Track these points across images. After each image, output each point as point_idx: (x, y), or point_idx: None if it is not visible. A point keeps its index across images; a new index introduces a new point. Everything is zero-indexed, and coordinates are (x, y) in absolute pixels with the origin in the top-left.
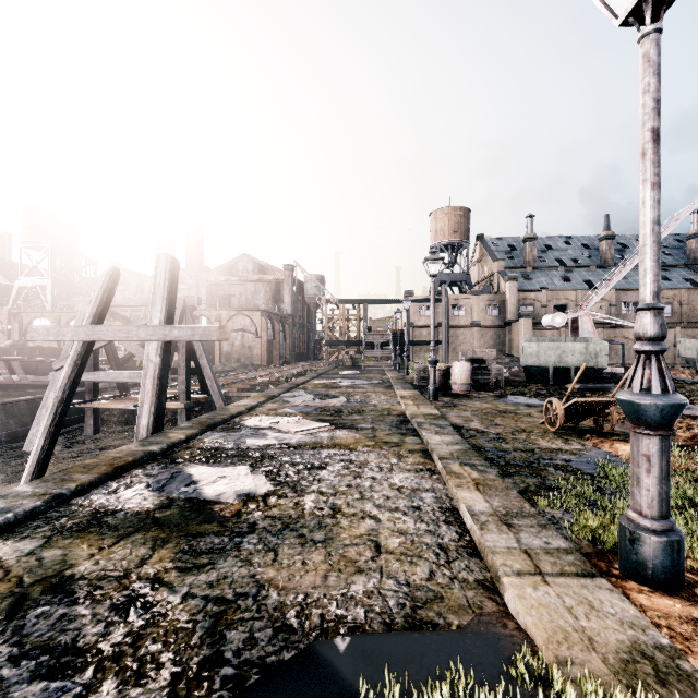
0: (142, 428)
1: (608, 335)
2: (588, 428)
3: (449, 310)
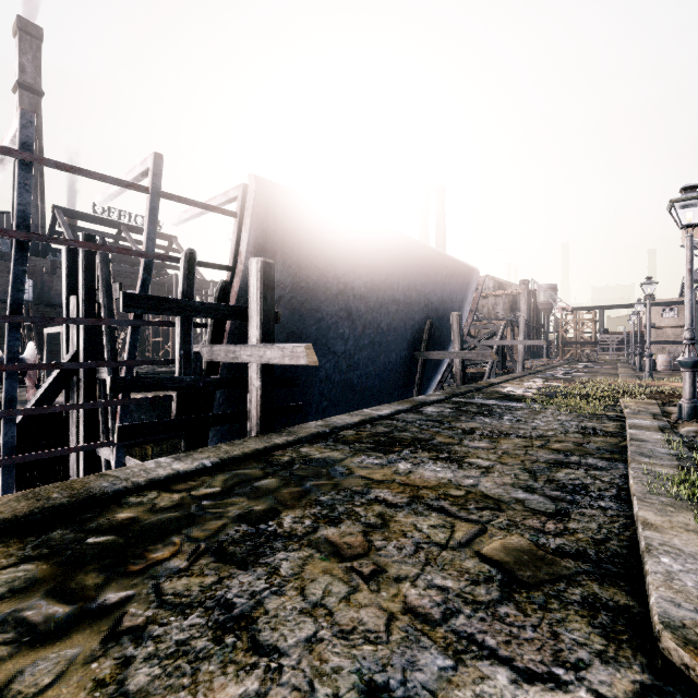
0: (519, 369)
1: None
2: None
3: None
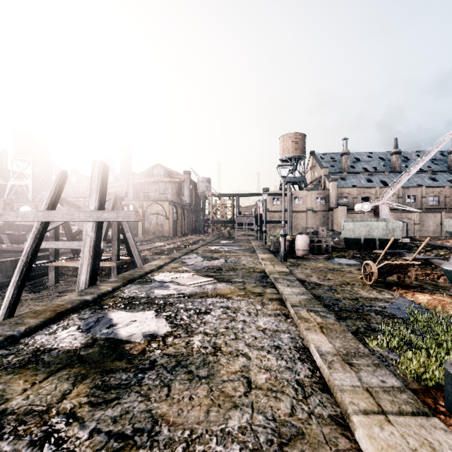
0: (81, 282)
1: (397, 217)
2: (393, 281)
3: (292, 200)
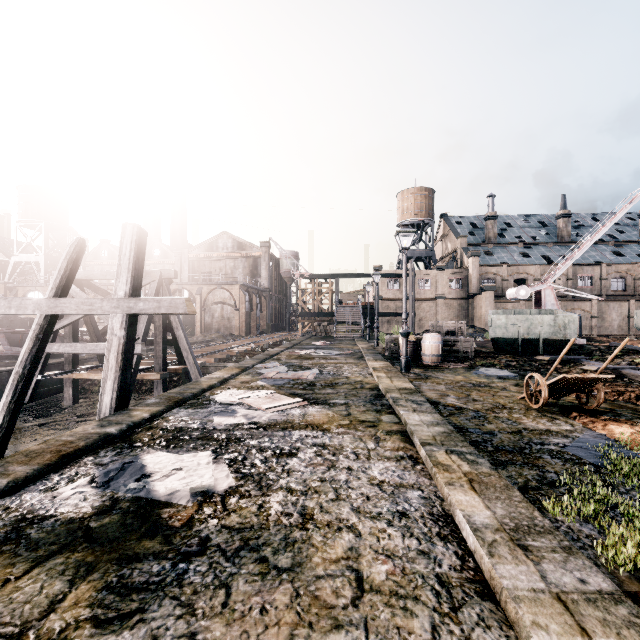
0: (105, 405)
1: (565, 307)
2: (570, 404)
3: (416, 284)
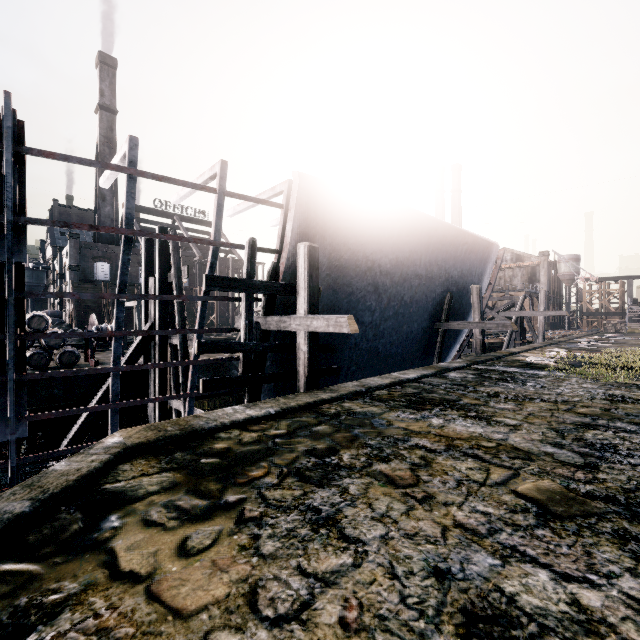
0: (539, 340)
1: None
2: None
3: None
